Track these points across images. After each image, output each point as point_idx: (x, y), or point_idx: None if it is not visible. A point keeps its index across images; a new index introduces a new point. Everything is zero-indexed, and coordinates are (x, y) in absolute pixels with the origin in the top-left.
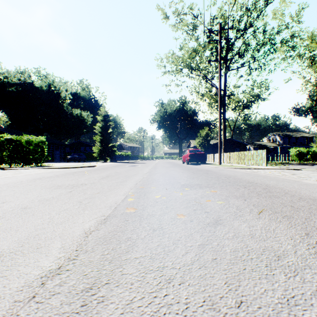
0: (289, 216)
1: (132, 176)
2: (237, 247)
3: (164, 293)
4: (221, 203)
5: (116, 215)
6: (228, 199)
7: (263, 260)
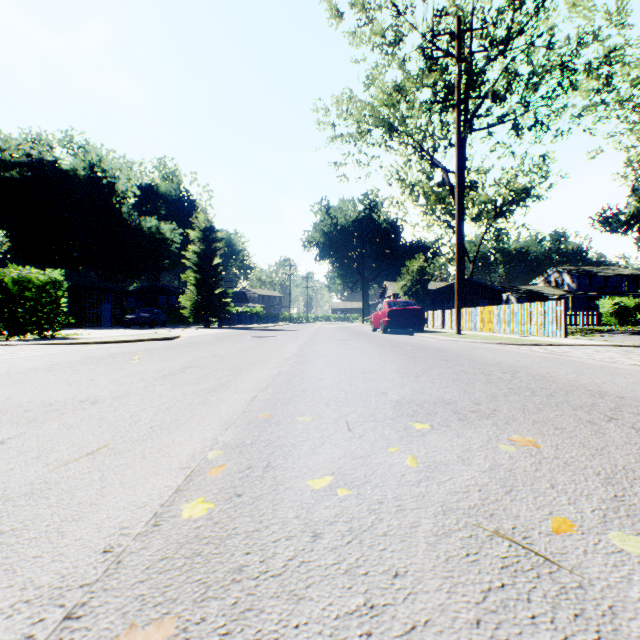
0: None
1: (252, 368)
2: None
3: None
4: None
5: None
6: (636, 505)
7: None
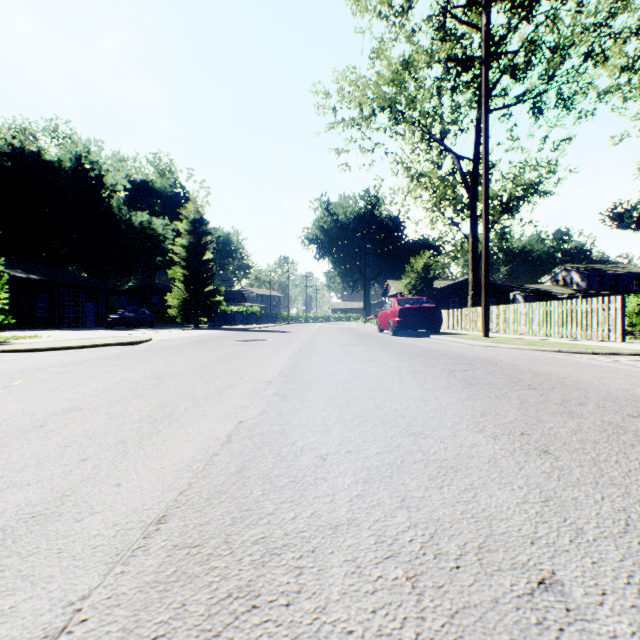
0: None
1: (188, 413)
2: None
3: None
4: None
5: None
6: None
7: None
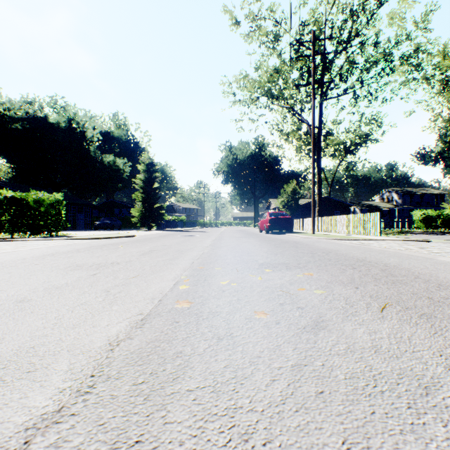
0: (429, 315)
1: (188, 251)
2: (356, 371)
3: None
4: (320, 293)
5: (160, 313)
6: (330, 286)
7: (402, 395)
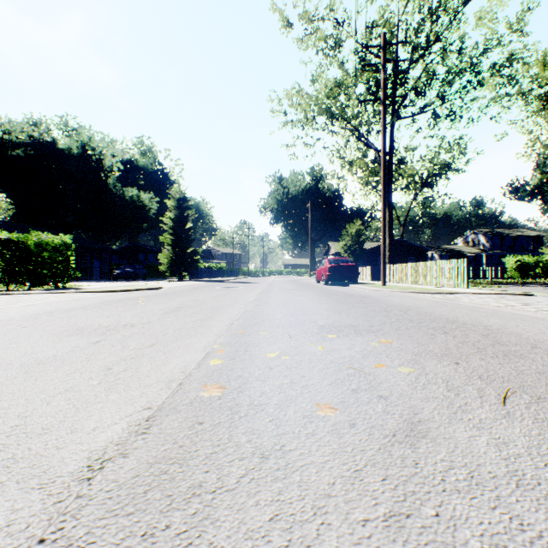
0: None
1: (226, 308)
2: (497, 530)
3: None
4: (408, 372)
5: (177, 407)
6: (419, 361)
7: None
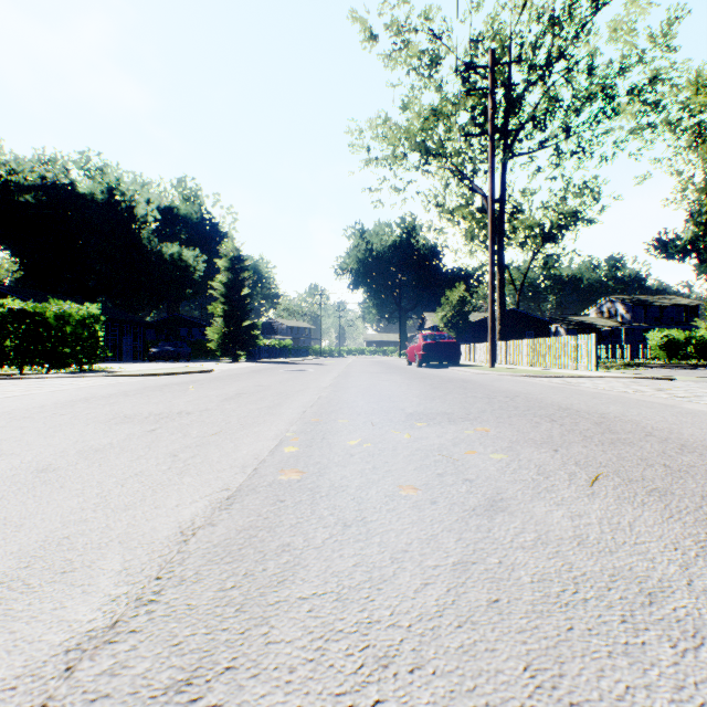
0: (663, 491)
1: (296, 394)
2: (548, 571)
3: (373, 696)
4: (500, 458)
5: (256, 488)
6: (515, 448)
7: (614, 604)
